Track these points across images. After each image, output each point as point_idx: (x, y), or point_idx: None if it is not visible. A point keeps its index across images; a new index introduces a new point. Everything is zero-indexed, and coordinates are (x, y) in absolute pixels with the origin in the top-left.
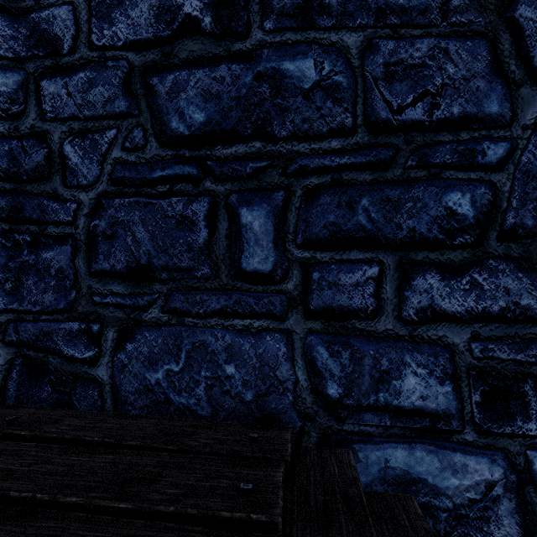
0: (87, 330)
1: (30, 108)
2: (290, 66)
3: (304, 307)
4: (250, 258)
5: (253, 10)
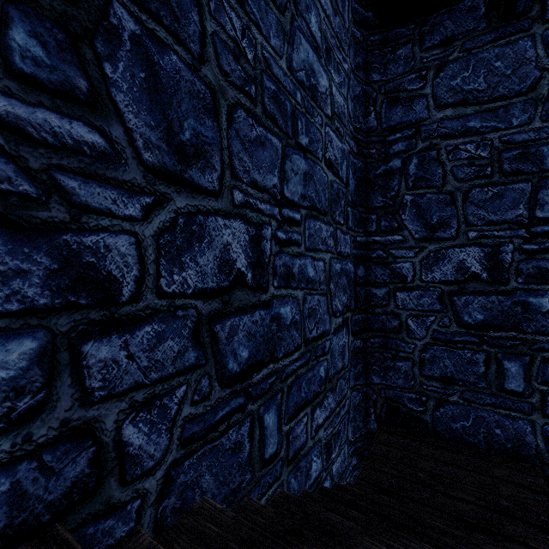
0: (419, 398)
1: (391, 303)
2: (533, 300)
3: (542, 412)
4: (509, 384)
5: (511, 273)
